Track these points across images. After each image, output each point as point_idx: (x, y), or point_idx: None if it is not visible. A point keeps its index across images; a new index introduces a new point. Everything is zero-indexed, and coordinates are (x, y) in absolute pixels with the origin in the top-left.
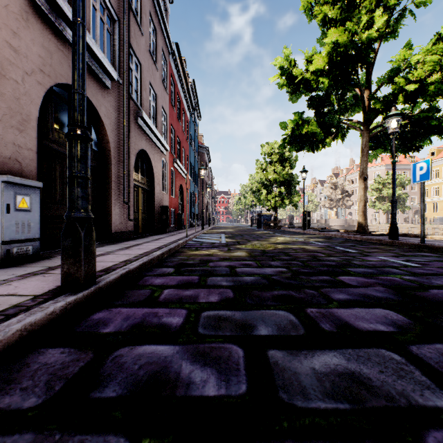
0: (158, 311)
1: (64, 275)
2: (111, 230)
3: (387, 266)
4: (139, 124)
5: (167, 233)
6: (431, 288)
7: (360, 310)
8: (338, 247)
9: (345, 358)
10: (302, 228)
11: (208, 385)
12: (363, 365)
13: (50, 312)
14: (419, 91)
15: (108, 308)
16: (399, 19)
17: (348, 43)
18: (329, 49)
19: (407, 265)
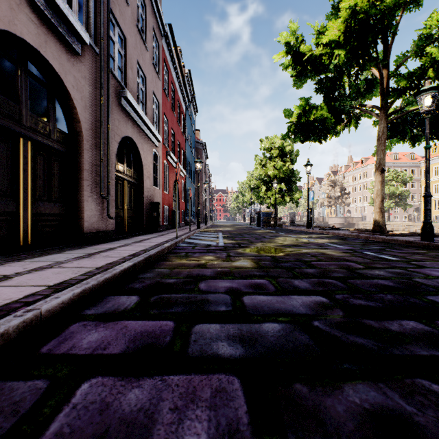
0: None
1: None
2: (83, 229)
3: None
4: (123, 106)
5: (157, 233)
6: None
7: None
8: (367, 252)
9: None
10: (307, 226)
11: None
12: None
13: None
14: None
15: None
16: None
17: (369, 8)
18: (346, 15)
19: None
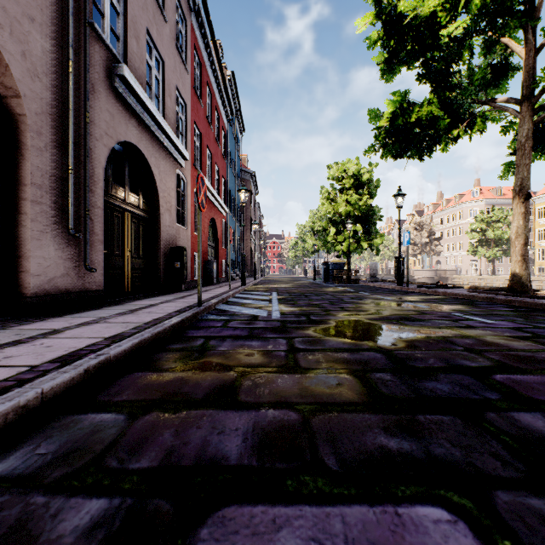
0: None
1: None
2: (27, 290)
3: None
4: (118, 91)
5: (178, 292)
6: None
7: None
8: None
9: None
10: (397, 282)
11: None
12: None
13: None
14: None
15: None
16: None
17: None
18: None
19: None
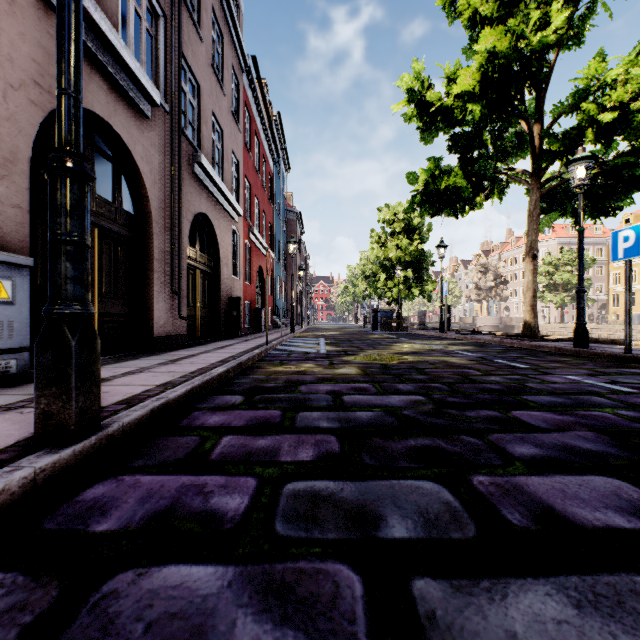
0: (206, 482)
1: (41, 415)
2: (152, 333)
3: (584, 392)
4: (196, 174)
5: (238, 338)
6: None
7: (566, 479)
8: (499, 359)
9: (572, 603)
10: (440, 329)
11: None
12: (615, 621)
13: None
14: (618, 123)
15: (117, 475)
16: (586, 16)
17: (511, 52)
18: (481, 60)
19: (615, 390)
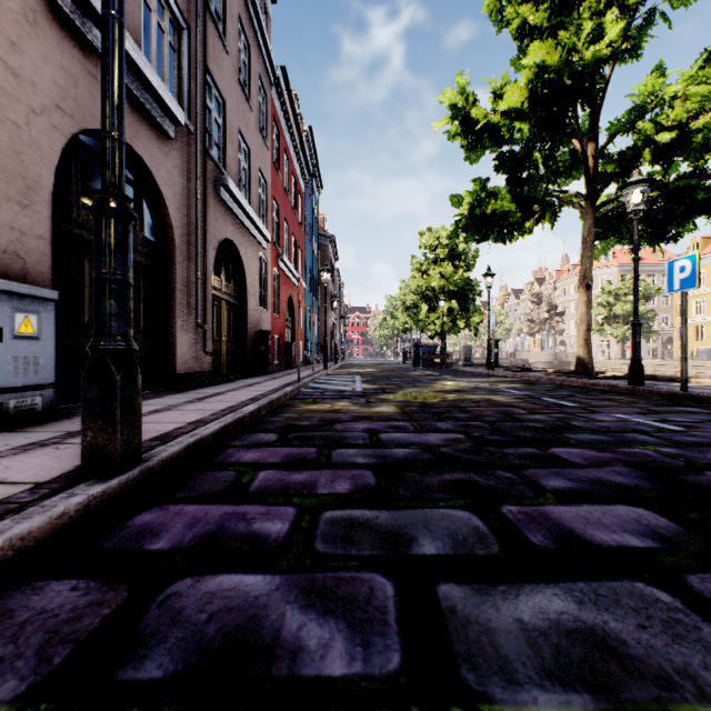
0: (248, 511)
1: (87, 448)
2: (175, 369)
3: (630, 431)
4: (222, 197)
5: (267, 375)
6: (708, 468)
7: (592, 508)
8: (547, 398)
9: (575, 600)
10: (486, 366)
11: (330, 653)
12: (608, 613)
13: (59, 514)
14: (677, 143)
15: (162, 504)
16: (643, 26)
17: (562, 66)
18: (530, 75)
19: (663, 428)
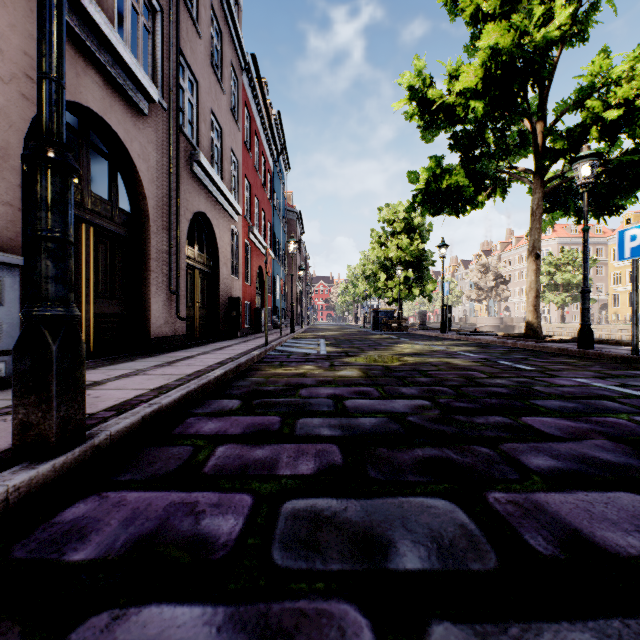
0: (197, 500)
1: (19, 426)
2: (149, 334)
3: (595, 397)
4: (195, 172)
5: (238, 338)
6: None
7: (590, 496)
8: (503, 361)
9: None
10: (441, 330)
11: None
12: None
13: None
14: (623, 120)
15: (101, 491)
16: (590, 12)
17: (514, 48)
18: (484, 57)
19: (627, 394)
